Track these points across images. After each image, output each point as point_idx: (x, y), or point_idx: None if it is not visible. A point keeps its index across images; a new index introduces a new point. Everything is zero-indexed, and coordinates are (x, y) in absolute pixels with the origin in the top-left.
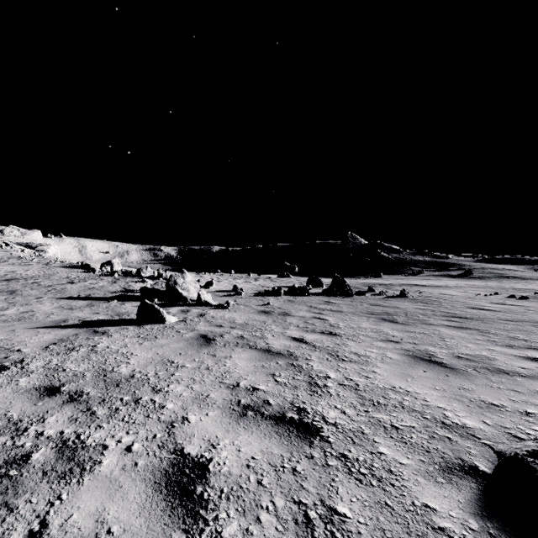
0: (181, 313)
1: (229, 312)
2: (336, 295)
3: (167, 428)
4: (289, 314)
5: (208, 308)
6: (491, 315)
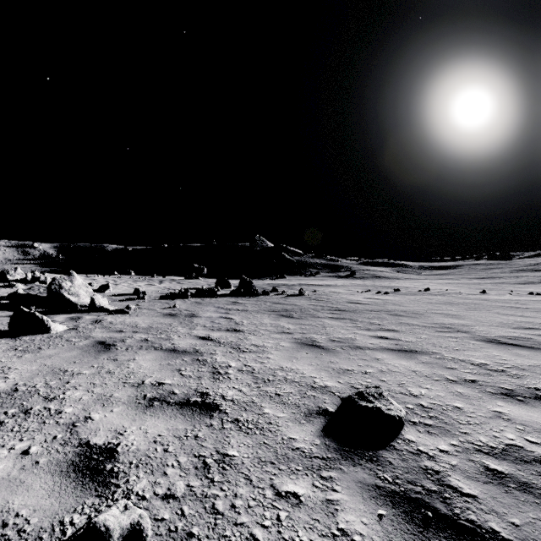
0: (71, 320)
1: (130, 317)
2: (243, 296)
3: (69, 428)
4: (196, 316)
5: (104, 314)
6: (362, 307)
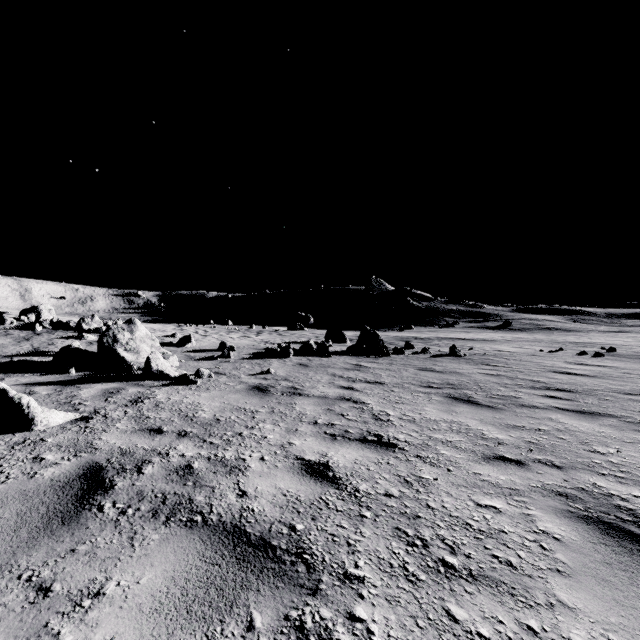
0: (100, 397)
1: (194, 391)
2: (366, 354)
3: None
4: (300, 393)
5: (159, 385)
6: (594, 384)
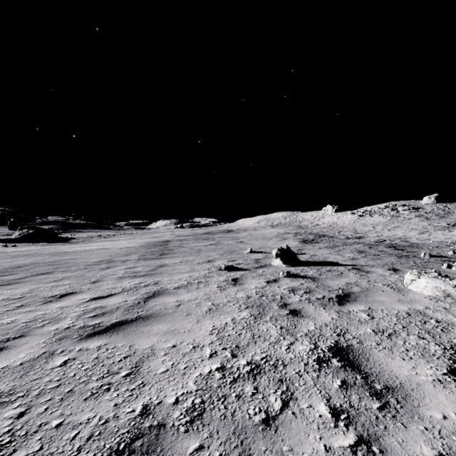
0: None
1: None
2: None
3: (264, 287)
4: None
5: None
6: None
